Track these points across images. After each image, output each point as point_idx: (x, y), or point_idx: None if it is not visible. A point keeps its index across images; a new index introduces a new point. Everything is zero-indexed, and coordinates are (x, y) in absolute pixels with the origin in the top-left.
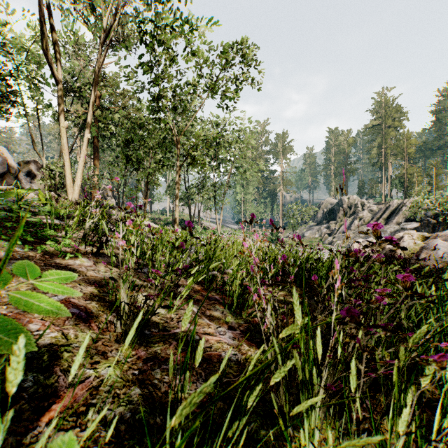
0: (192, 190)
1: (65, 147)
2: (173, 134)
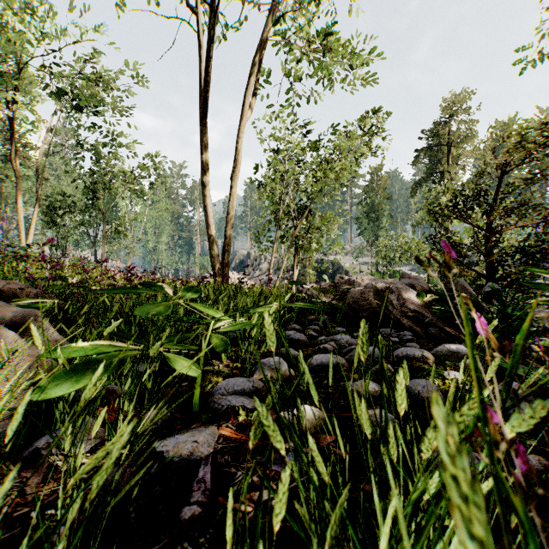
0: (100, 240)
1: (22, 220)
2: (101, 210)
